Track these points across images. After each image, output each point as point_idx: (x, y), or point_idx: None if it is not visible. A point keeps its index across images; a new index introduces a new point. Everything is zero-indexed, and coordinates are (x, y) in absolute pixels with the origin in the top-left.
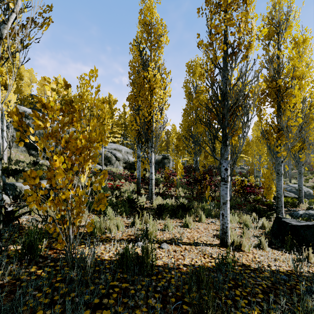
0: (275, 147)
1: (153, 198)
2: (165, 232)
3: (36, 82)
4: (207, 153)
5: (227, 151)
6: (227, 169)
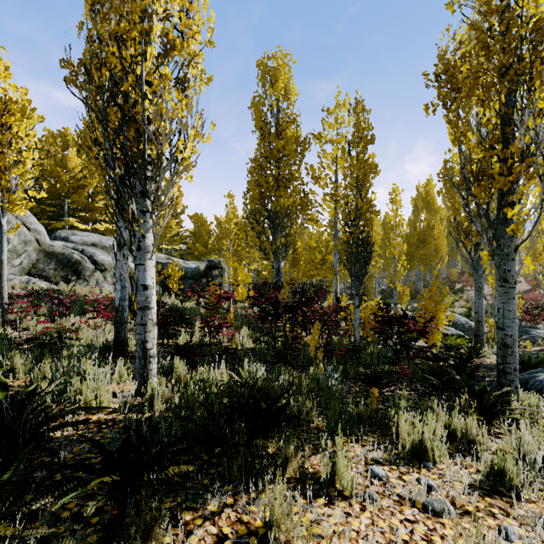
0: (508, 208)
1: (149, 375)
2: None
3: None
4: (298, 255)
5: None
6: None
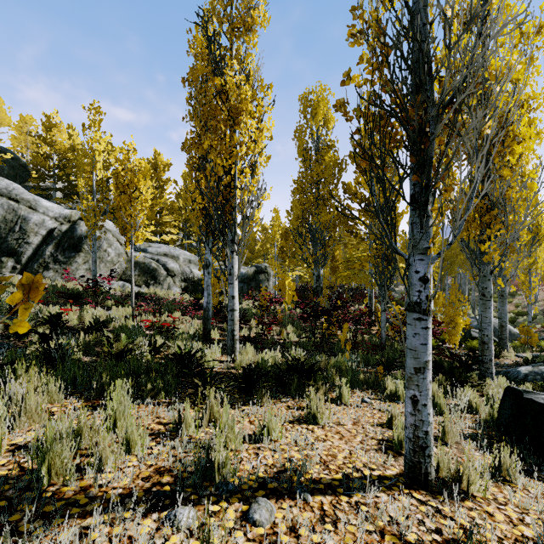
0: (481, 244)
1: (236, 351)
2: (262, 447)
3: (9, 125)
4: (336, 263)
5: (428, 232)
6: (427, 278)
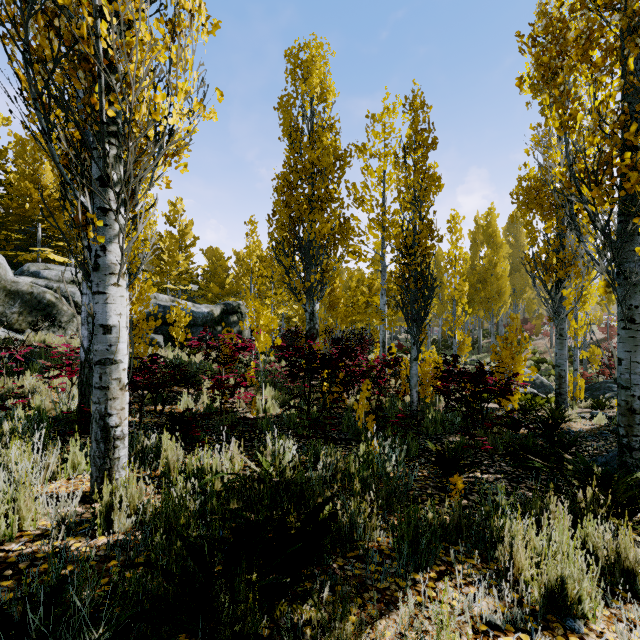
0: (639, 217)
1: (114, 467)
2: None
3: None
4: (337, 296)
5: None
6: None
